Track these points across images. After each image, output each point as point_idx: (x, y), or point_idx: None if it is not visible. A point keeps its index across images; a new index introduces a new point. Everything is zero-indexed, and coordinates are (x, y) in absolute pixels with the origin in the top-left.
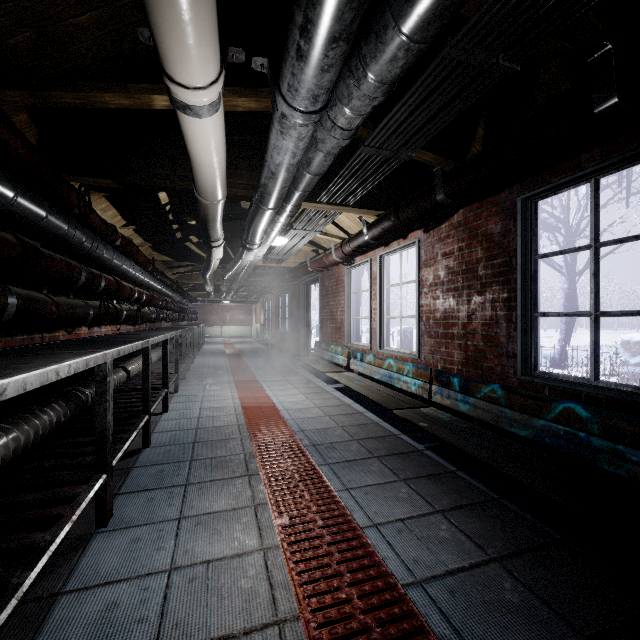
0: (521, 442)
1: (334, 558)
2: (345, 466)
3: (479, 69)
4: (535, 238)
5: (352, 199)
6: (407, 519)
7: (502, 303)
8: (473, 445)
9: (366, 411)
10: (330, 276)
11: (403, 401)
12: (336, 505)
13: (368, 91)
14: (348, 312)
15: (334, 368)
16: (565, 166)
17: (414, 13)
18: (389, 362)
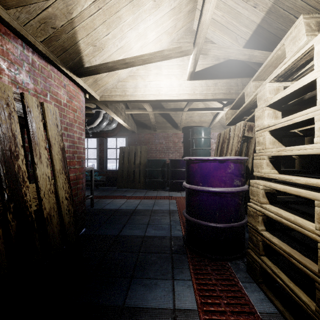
0: None
1: None
2: None
3: None
4: None
5: None
6: None
7: None
8: None
9: None
10: None
11: None
12: None
13: None
14: None
15: None
16: None
17: None
18: None
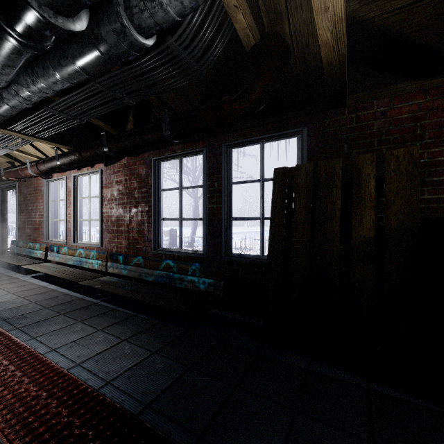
0: (154, 285)
1: (17, 376)
2: (34, 325)
3: (115, 97)
4: (160, 180)
5: (43, 135)
6: (78, 339)
7: (146, 213)
8: (125, 290)
9: (60, 288)
10: (28, 185)
11: (88, 275)
12: (23, 349)
13: (41, 89)
14: (46, 216)
15: (32, 261)
16: (170, 149)
17: (63, 72)
18: (80, 251)
